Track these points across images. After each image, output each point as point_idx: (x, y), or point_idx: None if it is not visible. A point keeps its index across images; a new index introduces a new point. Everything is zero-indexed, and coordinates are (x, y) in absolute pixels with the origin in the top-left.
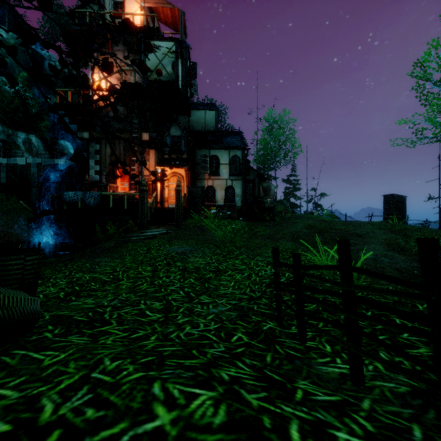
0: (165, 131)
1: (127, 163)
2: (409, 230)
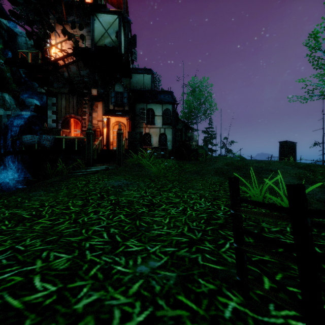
0: (110, 88)
1: (79, 114)
2: (312, 166)
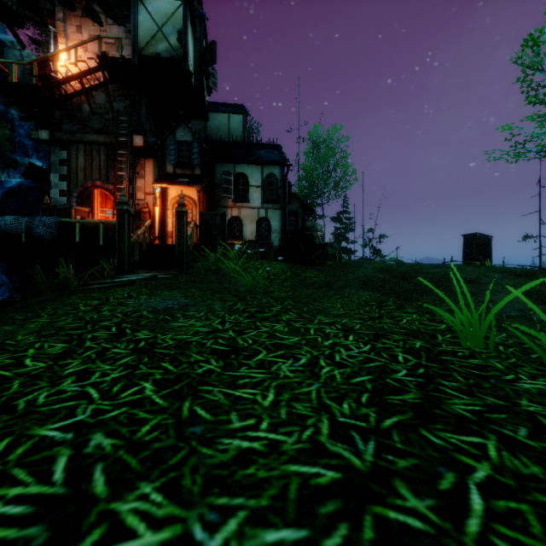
0: (168, 134)
1: (111, 181)
2: (539, 273)
